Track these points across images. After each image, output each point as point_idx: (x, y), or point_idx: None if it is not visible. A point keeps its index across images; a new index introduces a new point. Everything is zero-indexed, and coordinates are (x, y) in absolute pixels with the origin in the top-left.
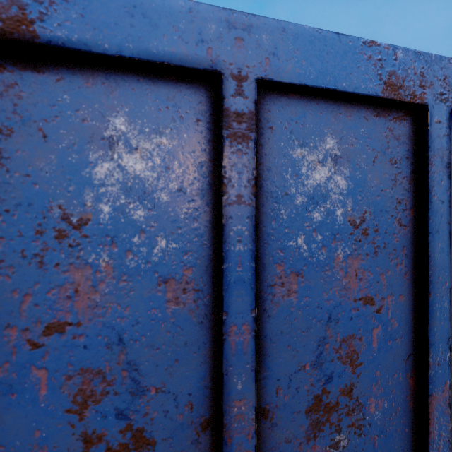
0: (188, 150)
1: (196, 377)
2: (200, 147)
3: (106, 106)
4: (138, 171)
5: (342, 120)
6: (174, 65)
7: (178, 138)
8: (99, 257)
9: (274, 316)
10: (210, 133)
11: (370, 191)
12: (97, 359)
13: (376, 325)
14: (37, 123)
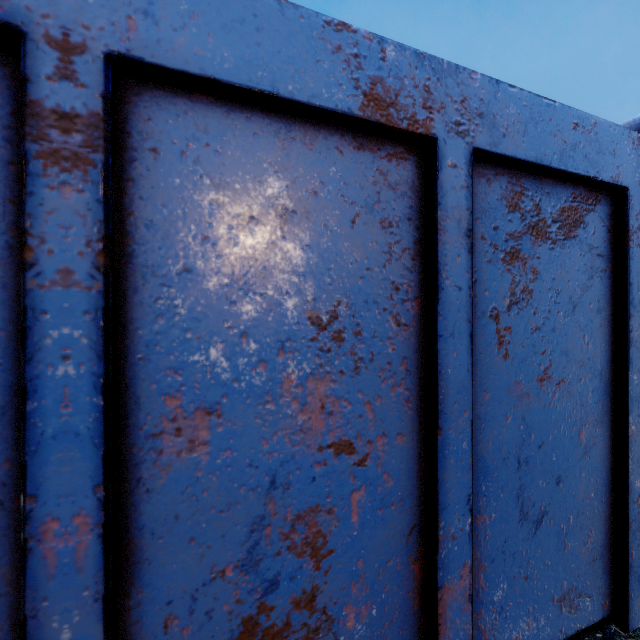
0: None
1: None
2: None
3: None
4: None
5: (297, 149)
6: None
7: None
8: None
9: (160, 489)
10: (12, 147)
11: (347, 269)
12: None
13: (358, 486)
14: None
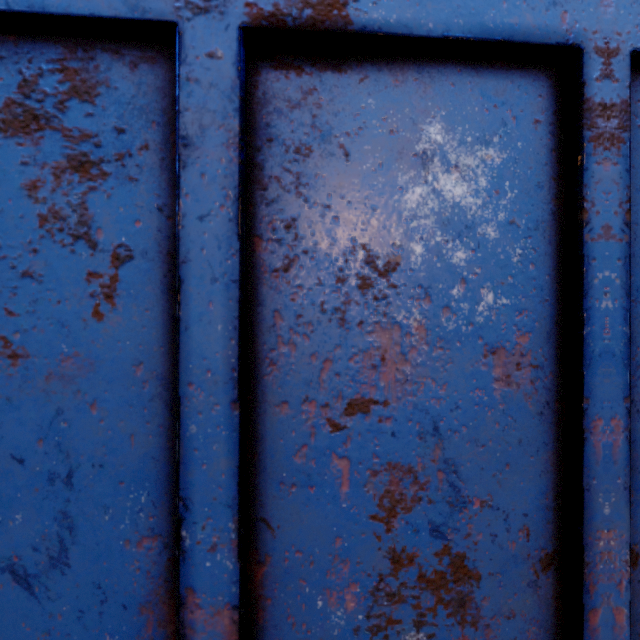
0: (523, 166)
1: (534, 491)
2: (540, 161)
3: (419, 111)
4: (457, 197)
5: None
6: (517, 42)
7: (509, 149)
8: (410, 315)
9: None
10: (553, 139)
11: None
12: (407, 453)
13: None
14: (337, 139)
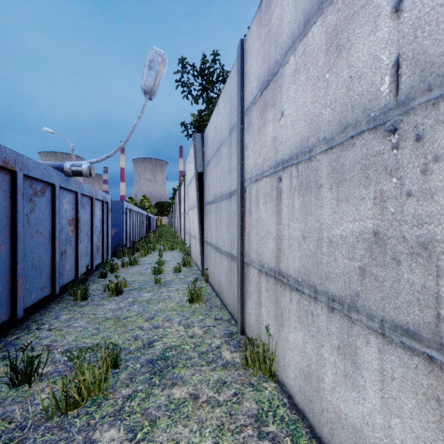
0: None
1: None
2: None
3: None
4: None
5: None
6: None
7: None
8: None
9: None
10: None
11: None
12: None
13: None
14: None
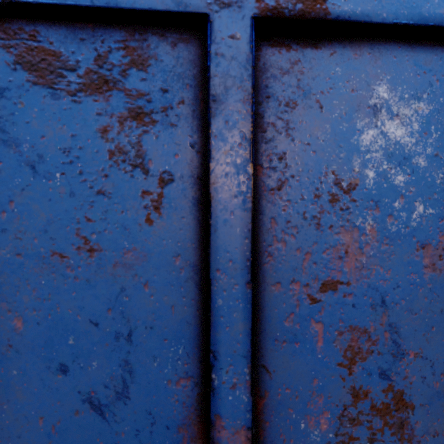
0: None
1: None
2: None
3: (371, 76)
4: (398, 137)
5: None
6: None
7: (434, 103)
8: (365, 221)
9: None
10: None
11: None
12: (363, 319)
13: None
14: (314, 96)
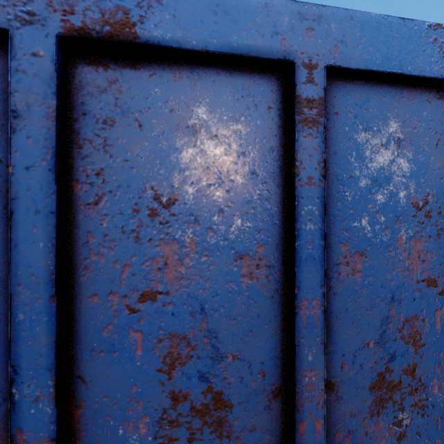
0: (261, 136)
1: (268, 347)
2: (272, 133)
3: (191, 98)
4: (217, 155)
5: (405, 104)
6: (252, 57)
7: (252, 125)
8: (185, 234)
9: (339, 293)
10: (281, 119)
11: (433, 173)
12: (183, 326)
13: (439, 308)
14: (133, 114)
